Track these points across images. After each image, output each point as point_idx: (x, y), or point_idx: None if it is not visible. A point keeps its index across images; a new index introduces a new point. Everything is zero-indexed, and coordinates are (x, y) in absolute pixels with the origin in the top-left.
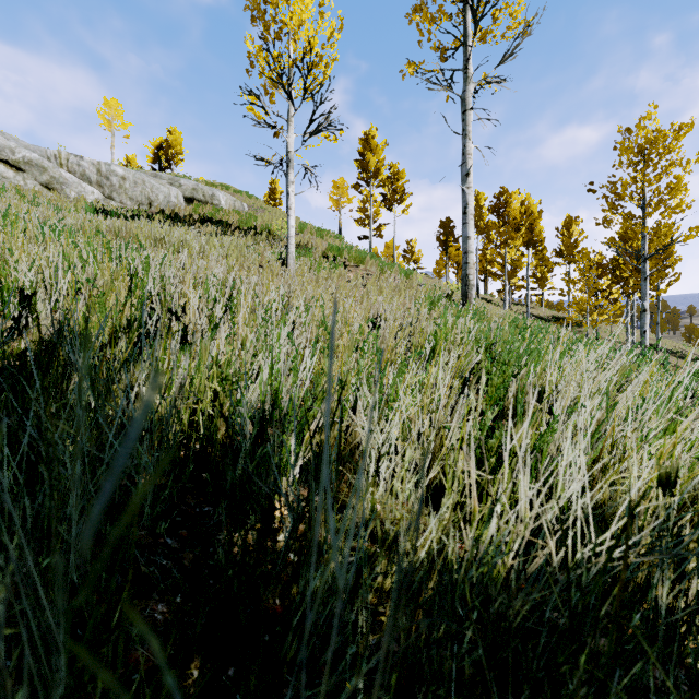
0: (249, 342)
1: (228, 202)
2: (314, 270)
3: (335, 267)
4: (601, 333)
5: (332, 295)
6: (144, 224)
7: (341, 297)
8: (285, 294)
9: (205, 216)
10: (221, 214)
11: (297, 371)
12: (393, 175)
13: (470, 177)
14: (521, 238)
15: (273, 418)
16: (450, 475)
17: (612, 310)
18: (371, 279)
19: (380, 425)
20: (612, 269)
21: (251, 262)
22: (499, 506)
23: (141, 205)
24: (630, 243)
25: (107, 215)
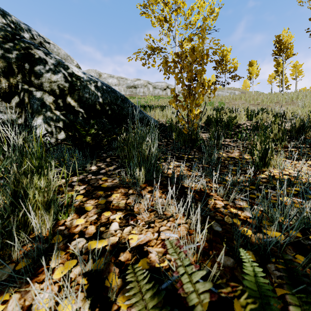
0: None
1: (237, 93)
2: None
3: None
4: None
5: None
6: None
7: None
8: None
9: None
10: None
11: None
12: (295, 65)
13: (283, 81)
14: None
15: None
16: None
17: None
18: None
19: None
20: None
21: None
22: None
23: None
24: None
25: None
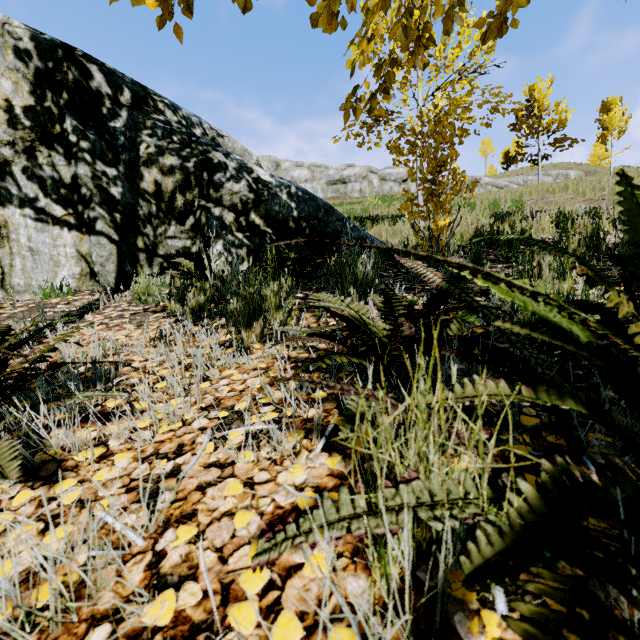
0: None
1: (575, 175)
2: None
3: None
4: None
5: None
6: None
7: None
8: None
9: None
10: None
11: None
12: None
13: None
14: None
15: None
16: None
17: None
18: None
19: None
20: None
21: None
22: None
23: None
24: None
25: None
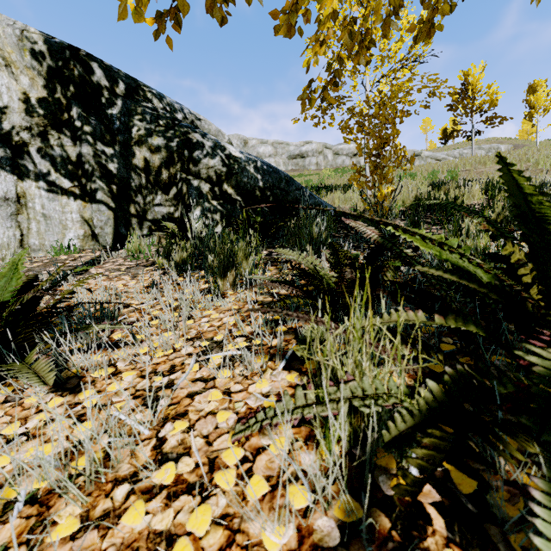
0: None
1: (505, 148)
2: None
3: None
4: None
5: None
6: None
7: None
8: None
9: None
10: None
11: None
12: None
13: None
14: None
15: None
16: None
17: None
18: None
19: None
20: None
21: None
22: None
23: None
24: None
25: None
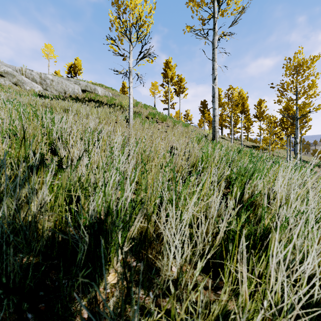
0: (100, 166)
1: (102, 92)
2: (142, 124)
3: (152, 122)
4: (275, 153)
5: (150, 136)
6: (60, 102)
7: (154, 137)
8: (127, 136)
9: (91, 98)
10: (98, 97)
11: (124, 189)
12: (179, 80)
13: (216, 80)
14: (239, 109)
15: (107, 221)
16: (227, 273)
17: (281, 143)
18: (169, 128)
19: (176, 222)
20: (280, 123)
21: (111, 120)
22: (265, 300)
23: (61, 93)
24: (289, 111)
25: (43, 98)
